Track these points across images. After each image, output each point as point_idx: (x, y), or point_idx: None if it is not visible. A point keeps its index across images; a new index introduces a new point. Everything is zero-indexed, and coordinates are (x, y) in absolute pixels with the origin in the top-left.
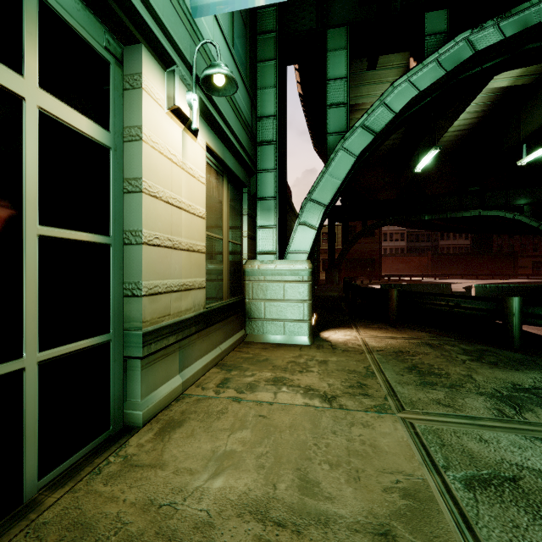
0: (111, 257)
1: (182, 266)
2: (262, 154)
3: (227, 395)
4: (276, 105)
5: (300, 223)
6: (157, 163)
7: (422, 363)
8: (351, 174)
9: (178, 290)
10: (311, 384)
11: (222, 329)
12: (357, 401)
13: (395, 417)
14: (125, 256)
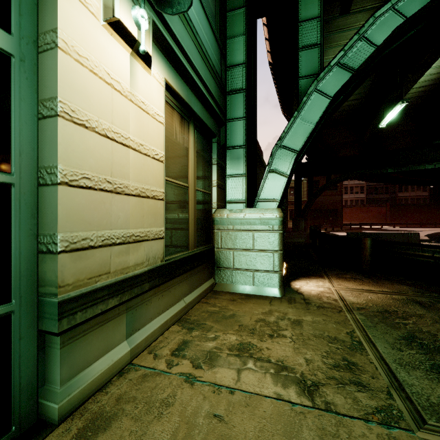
0: (13, 200)
1: (129, 214)
2: (231, 103)
3: (180, 371)
4: (245, 52)
5: (270, 171)
6: (88, 85)
7: (419, 331)
8: (324, 119)
9: (122, 242)
10: (283, 359)
11: (187, 280)
12: (350, 397)
13: (417, 439)
14: (40, 200)
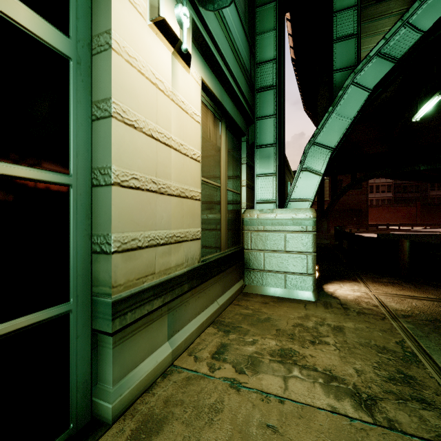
0: (71, 201)
1: (171, 214)
2: (260, 101)
3: (223, 375)
4: (276, 48)
5: (302, 170)
6: (136, 85)
7: None
8: (360, 114)
9: (165, 242)
10: (331, 368)
11: (219, 281)
12: (414, 415)
13: None
14: (93, 201)
